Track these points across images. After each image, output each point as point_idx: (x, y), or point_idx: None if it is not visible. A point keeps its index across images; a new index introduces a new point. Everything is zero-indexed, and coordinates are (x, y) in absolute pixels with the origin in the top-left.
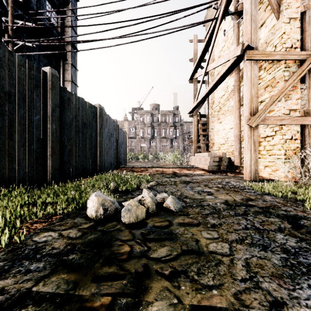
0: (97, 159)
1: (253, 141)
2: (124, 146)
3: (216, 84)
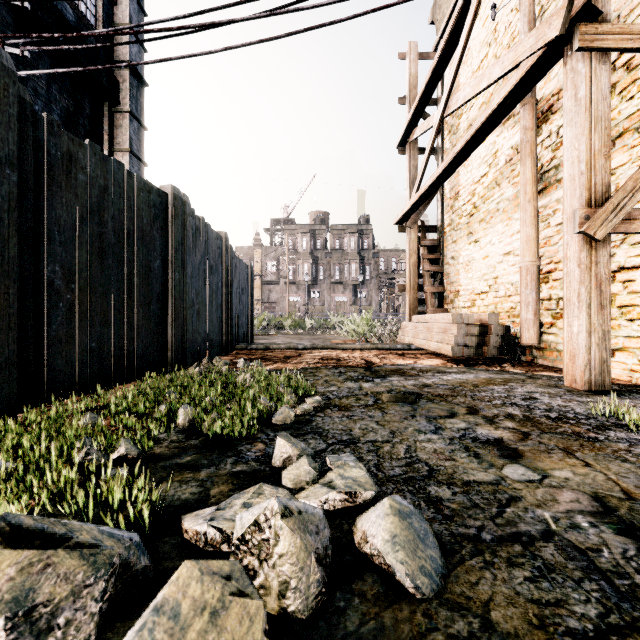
0: (168, 329)
1: (597, 280)
2: (248, 298)
3: (475, 140)
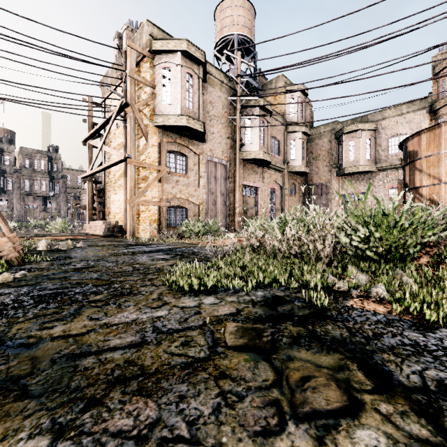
0: None
1: (132, 214)
2: None
3: (110, 166)
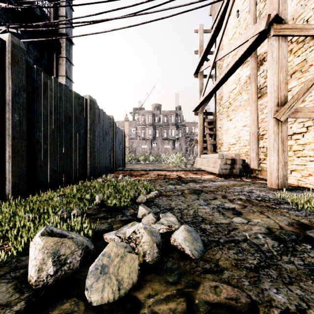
0: (87, 161)
1: (281, 139)
2: (122, 147)
3: (229, 73)
